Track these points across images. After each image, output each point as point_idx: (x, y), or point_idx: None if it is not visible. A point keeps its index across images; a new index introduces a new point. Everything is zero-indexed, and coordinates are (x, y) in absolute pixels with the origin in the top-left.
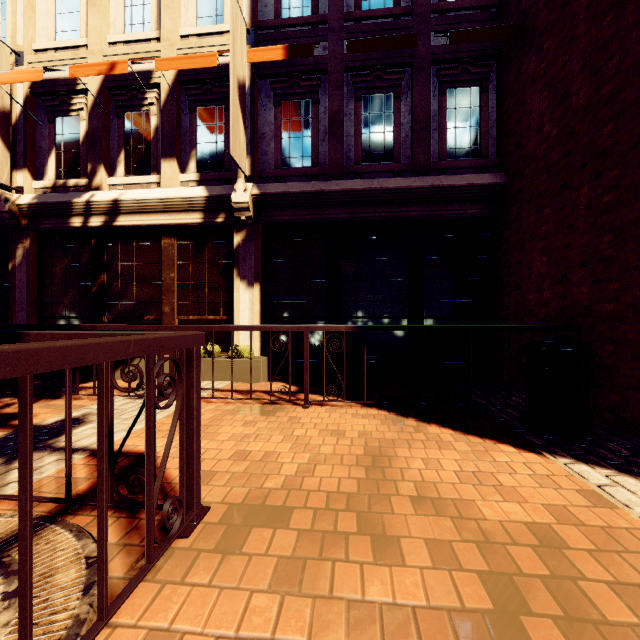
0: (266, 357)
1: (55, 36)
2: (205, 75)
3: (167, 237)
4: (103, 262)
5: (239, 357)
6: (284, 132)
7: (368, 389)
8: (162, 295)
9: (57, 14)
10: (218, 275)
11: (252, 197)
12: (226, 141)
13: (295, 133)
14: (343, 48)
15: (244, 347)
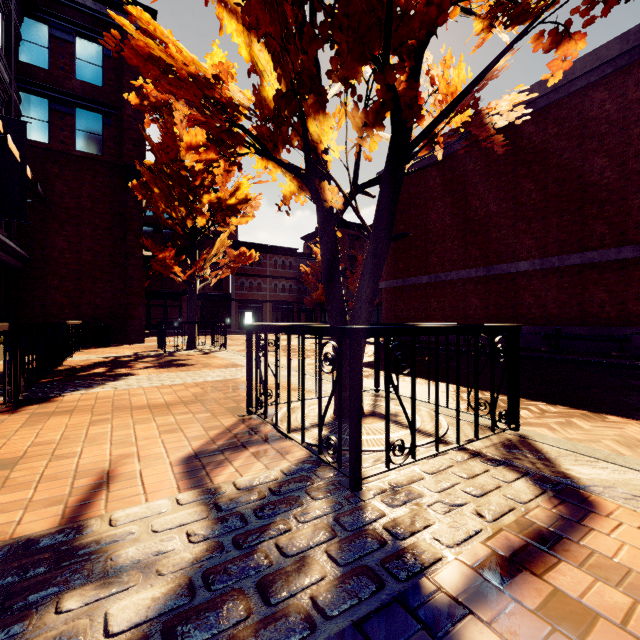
0: None
1: None
2: None
3: None
4: None
5: None
6: None
7: None
8: None
9: None
10: None
11: None
12: None
13: None
14: None
15: None
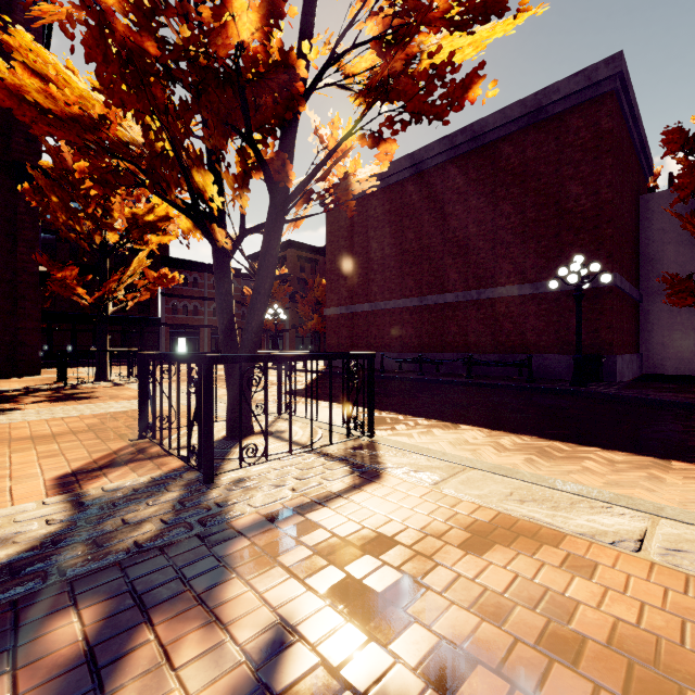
0: None
1: None
2: None
3: None
4: None
5: None
6: None
7: None
8: None
9: None
10: None
11: None
12: None
13: None
14: None
15: None
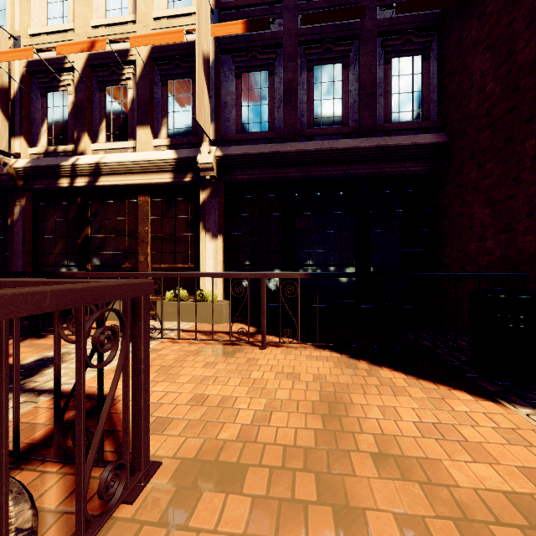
0: (228, 301)
1: (47, 22)
2: (175, 52)
3: (142, 195)
4: (87, 217)
5: (204, 301)
6: (244, 101)
7: (320, 331)
8: (138, 246)
9: (48, 3)
10: (186, 228)
11: (216, 158)
12: (193, 110)
13: (254, 101)
14: (297, 24)
15: (209, 292)
